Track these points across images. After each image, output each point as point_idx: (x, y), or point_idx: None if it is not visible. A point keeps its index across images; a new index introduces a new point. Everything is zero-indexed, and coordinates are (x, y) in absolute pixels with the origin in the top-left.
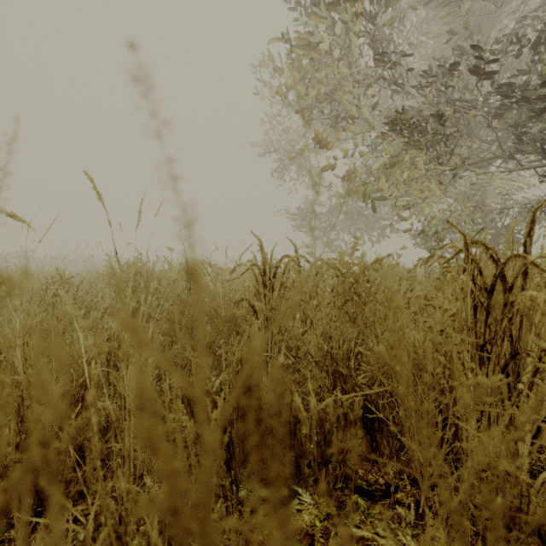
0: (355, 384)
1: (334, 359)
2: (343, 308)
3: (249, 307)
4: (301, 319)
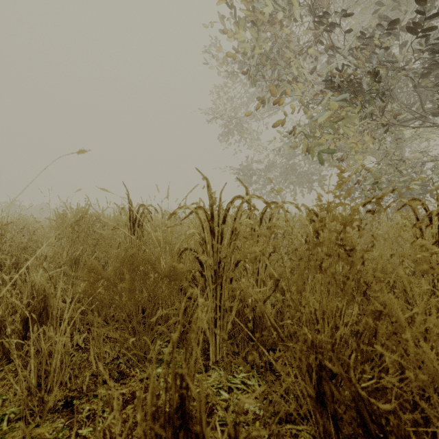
0: (356, 393)
1: (319, 349)
2: (329, 269)
3: (194, 258)
4: (262, 280)
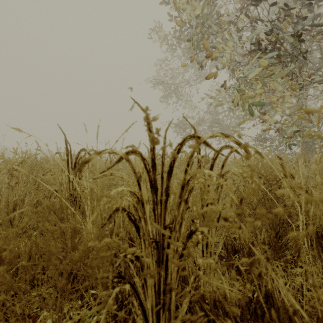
0: None
1: None
2: None
3: (129, 220)
4: (267, 321)
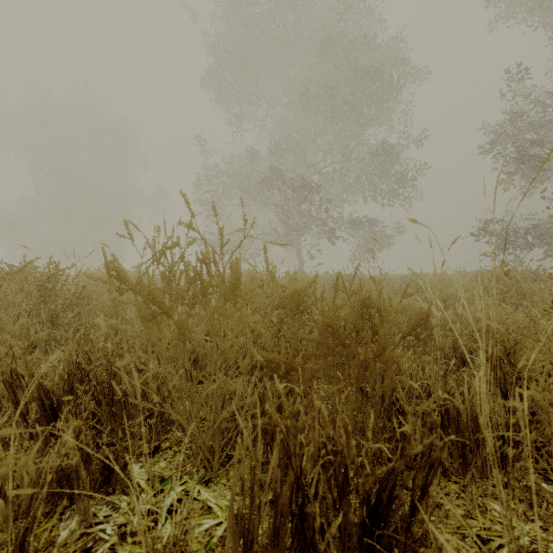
0: None
1: None
2: None
3: None
4: None
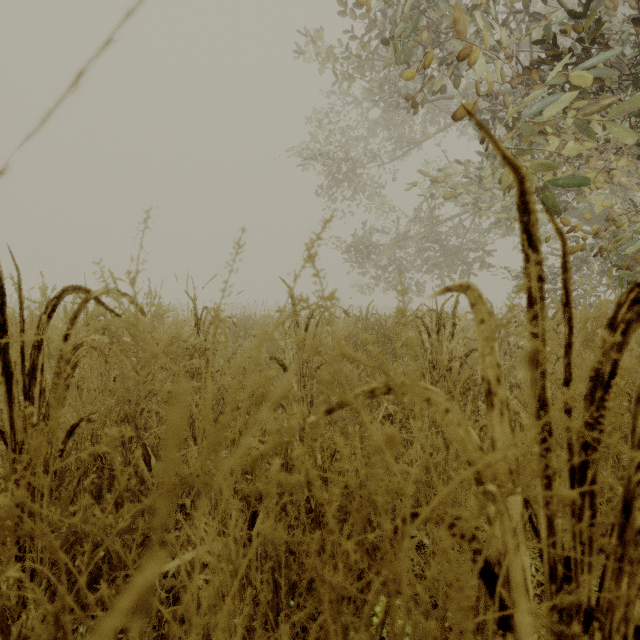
0: None
1: None
2: None
3: None
4: None
